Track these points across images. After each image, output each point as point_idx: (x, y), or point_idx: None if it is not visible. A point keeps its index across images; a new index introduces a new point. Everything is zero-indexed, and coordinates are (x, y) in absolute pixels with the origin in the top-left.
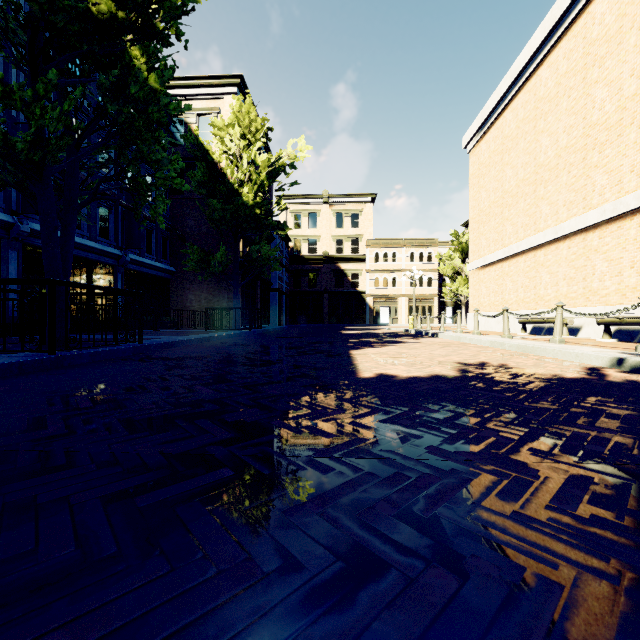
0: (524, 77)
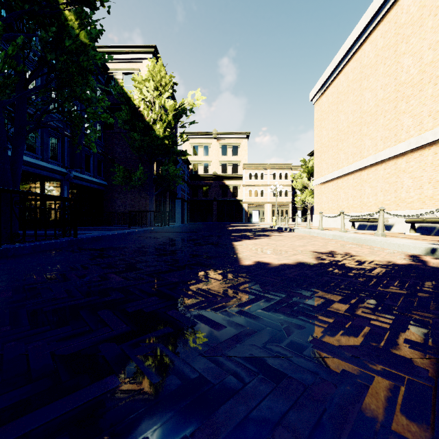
0: (353, 51)
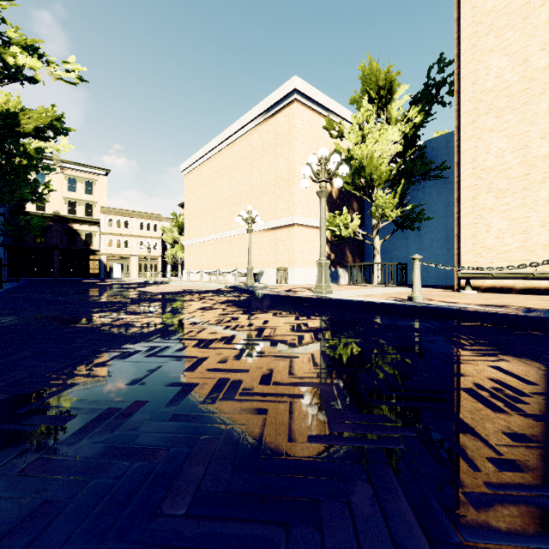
0: (211, 155)
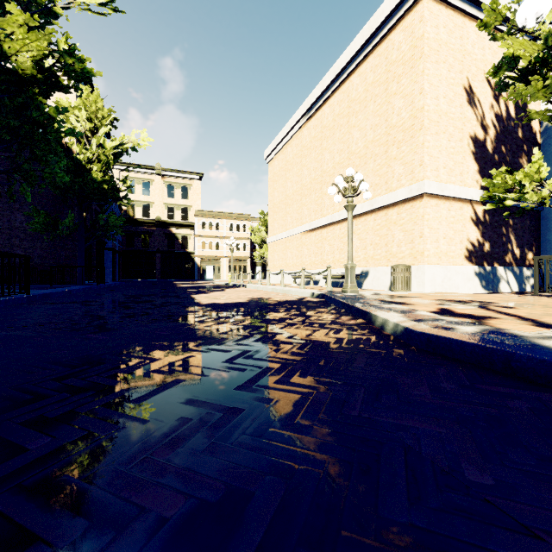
0: (296, 129)
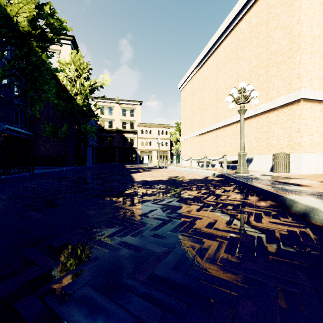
0: (199, 67)
